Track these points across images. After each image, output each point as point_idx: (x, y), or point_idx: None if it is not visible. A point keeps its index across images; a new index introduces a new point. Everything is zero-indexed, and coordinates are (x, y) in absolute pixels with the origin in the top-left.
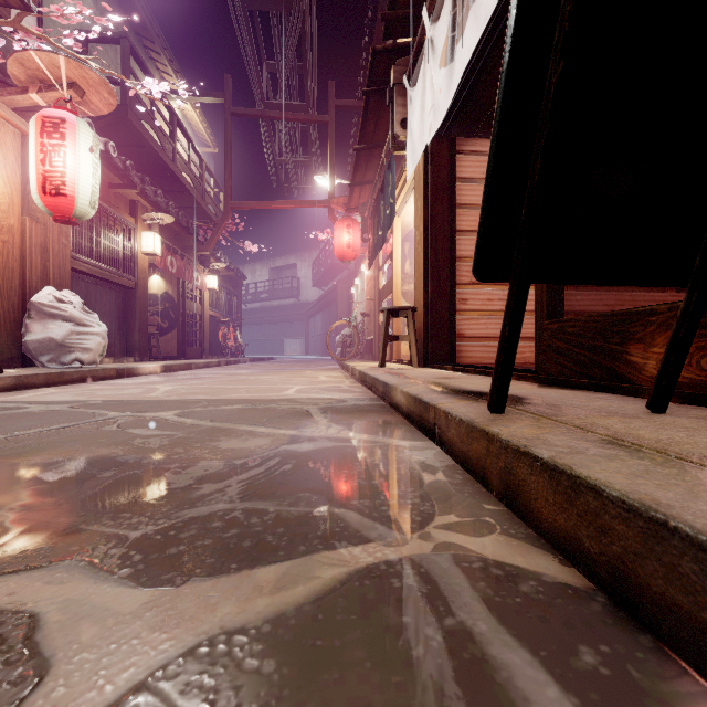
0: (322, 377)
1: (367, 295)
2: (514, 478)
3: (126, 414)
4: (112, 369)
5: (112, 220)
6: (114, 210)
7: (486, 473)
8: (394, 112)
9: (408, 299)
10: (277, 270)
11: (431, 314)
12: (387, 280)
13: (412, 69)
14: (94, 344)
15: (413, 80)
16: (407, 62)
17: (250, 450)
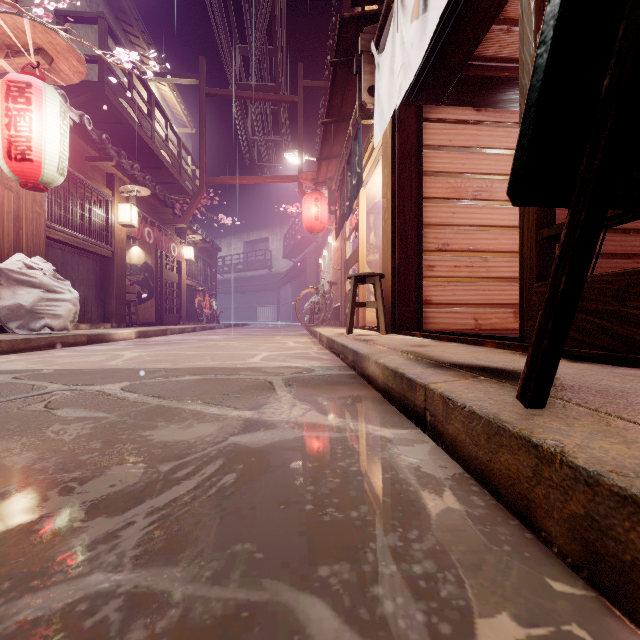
0: (290, 343)
1: (334, 265)
2: (618, 548)
3: (67, 388)
4: (83, 335)
5: (89, 192)
6: (91, 182)
7: (533, 508)
8: (362, 79)
9: (373, 269)
10: (251, 243)
11: (398, 280)
12: (353, 250)
13: (380, 34)
14: (64, 310)
15: (381, 44)
16: (374, 30)
17: (187, 444)
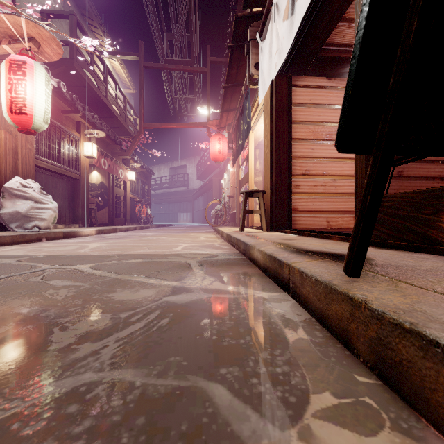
0: (201, 237)
1: (231, 184)
2: (392, 354)
3: (54, 267)
4: (60, 232)
5: (64, 134)
6: (65, 127)
7: (350, 336)
8: (250, 58)
9: (258, 187)
10: (174, 169)
11: (275, 195)
12: (244, 173)
13: (262, 28)
14: (48, 215)
15: (263, 34)
16: (259, 24)
17: (137, 301)
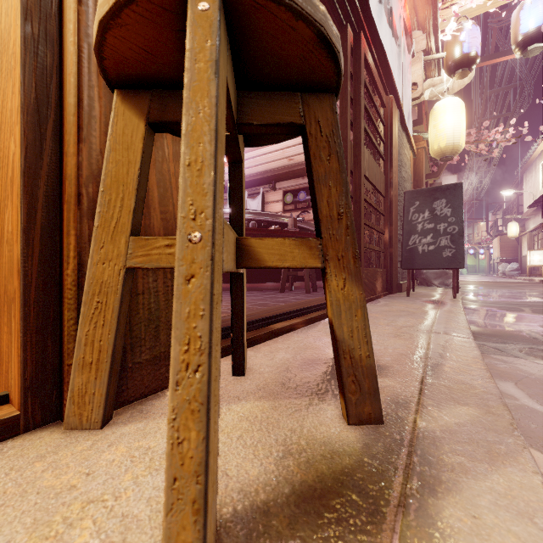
0: None
1: None
2: None
3: None
4: None
5: None
6: None
7: None
8: None
9: None
10: None
11: None
12: None
13: None
14: None
15: None
16: None
17: None
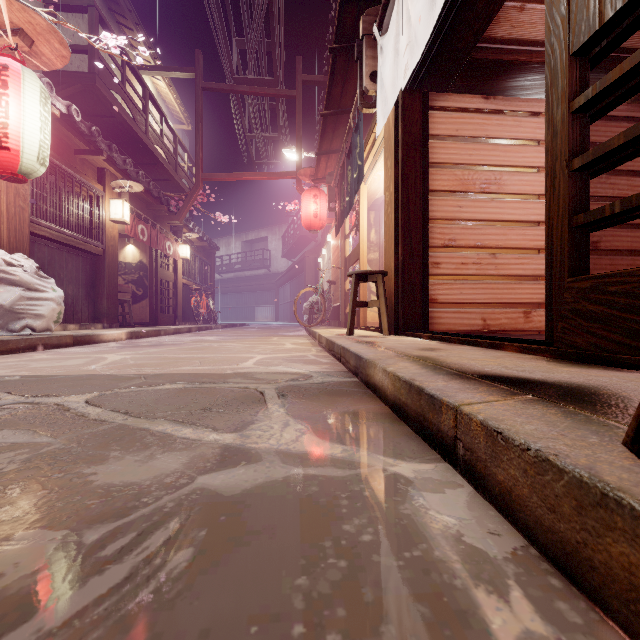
0: (287, 344)
1: (333, 264)
2: None
3: (23, 400)
4: (68, 336)
5: (79, 187)
6: (80, 176)
7: None
8: (363, 65)
9: (373, 267)
10: (250, 243)
11: (402, 278)
12: (353, 248)
13: (383, 15)
14: (47, 310)
15: (385, 24)
16: (376, 12)
17: (138, 489)
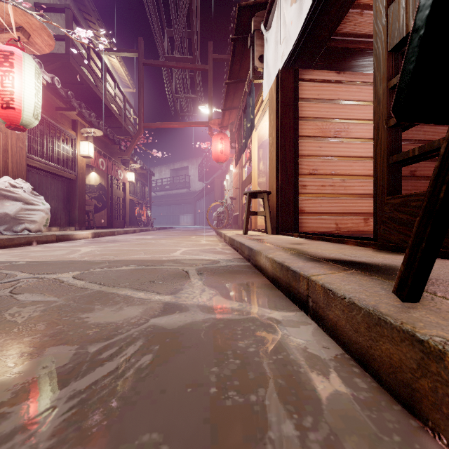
0: (202, 241)
1: (234, 185)
2: None
3: (32, 276)
4: (53, 235)
5: (59, 133)
6: (60, 125)
7: (418, 398)
8: (254, 50)
9: (261, 188)
10: (176, 170)
11: (281, 196)
12: (247, 174)
13: (267, 17)
14: (39, 217)
15: (269, 23)
16: (263, 14)
17: (115, 325)
